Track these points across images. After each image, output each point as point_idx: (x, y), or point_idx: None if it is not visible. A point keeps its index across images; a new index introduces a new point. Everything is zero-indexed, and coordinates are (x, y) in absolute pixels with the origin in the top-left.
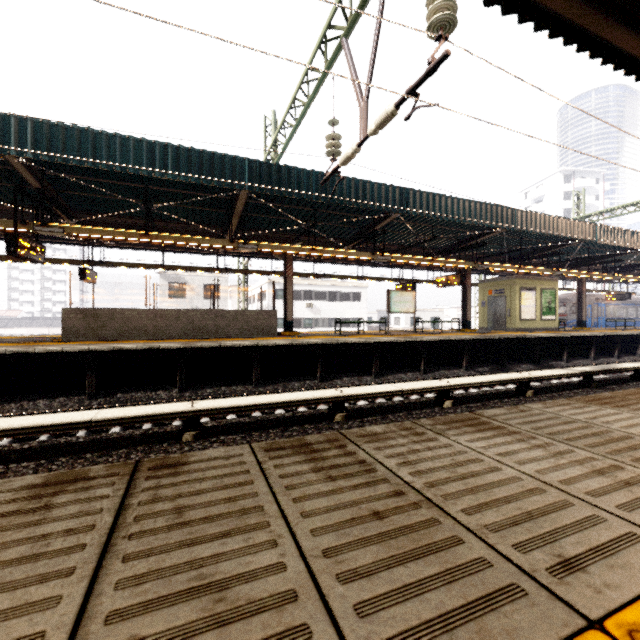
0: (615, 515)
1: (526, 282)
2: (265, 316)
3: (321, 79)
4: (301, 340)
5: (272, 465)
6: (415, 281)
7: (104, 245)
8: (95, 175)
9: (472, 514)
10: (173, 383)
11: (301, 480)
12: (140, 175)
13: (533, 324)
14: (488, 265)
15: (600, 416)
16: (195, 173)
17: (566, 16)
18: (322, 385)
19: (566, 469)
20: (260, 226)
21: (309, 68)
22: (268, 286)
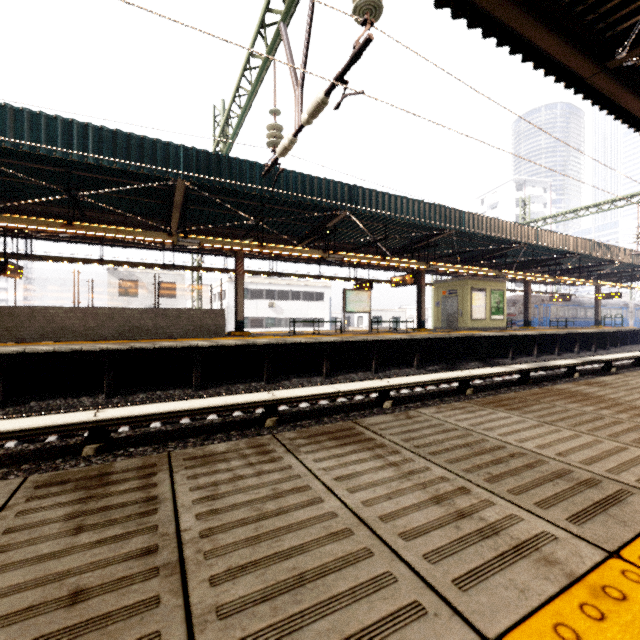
0: (414, 570)
1: (477, 283)
2: (212, 315)
3: (262, 66)
4: (247, 340)
5: (18, 511)
6: (373, 281)
7: (32, 236)
8: (5, 155)
9: (220, 584)
10: (101, 388)
11: (30, 536)
12: (60, 158)
13: (483, 323)
14: (439, 266)
15: (487, 421)
16: (121, 158)
17: (483, 6)
18: (269, 387)
19: (402, 496)
20: (207, 220)
21: (250, 54)
22: (228, 285)
